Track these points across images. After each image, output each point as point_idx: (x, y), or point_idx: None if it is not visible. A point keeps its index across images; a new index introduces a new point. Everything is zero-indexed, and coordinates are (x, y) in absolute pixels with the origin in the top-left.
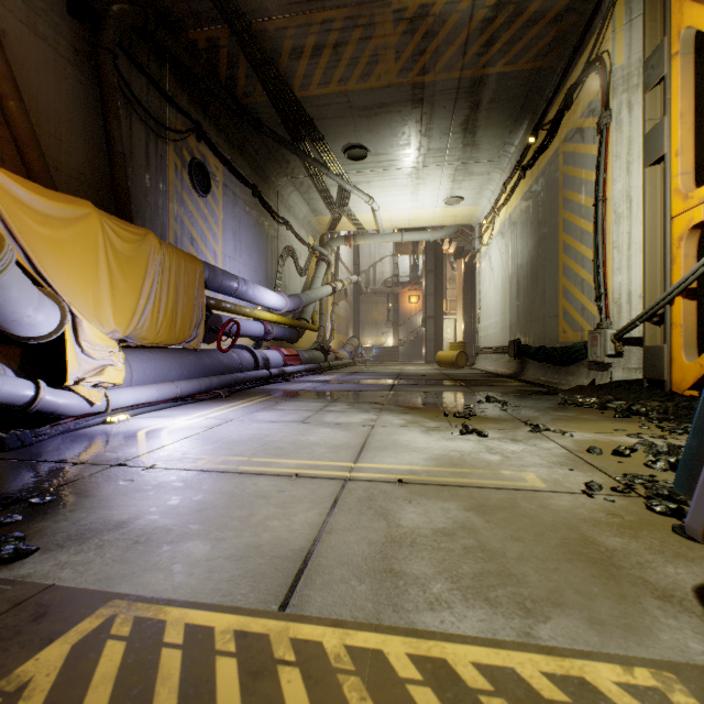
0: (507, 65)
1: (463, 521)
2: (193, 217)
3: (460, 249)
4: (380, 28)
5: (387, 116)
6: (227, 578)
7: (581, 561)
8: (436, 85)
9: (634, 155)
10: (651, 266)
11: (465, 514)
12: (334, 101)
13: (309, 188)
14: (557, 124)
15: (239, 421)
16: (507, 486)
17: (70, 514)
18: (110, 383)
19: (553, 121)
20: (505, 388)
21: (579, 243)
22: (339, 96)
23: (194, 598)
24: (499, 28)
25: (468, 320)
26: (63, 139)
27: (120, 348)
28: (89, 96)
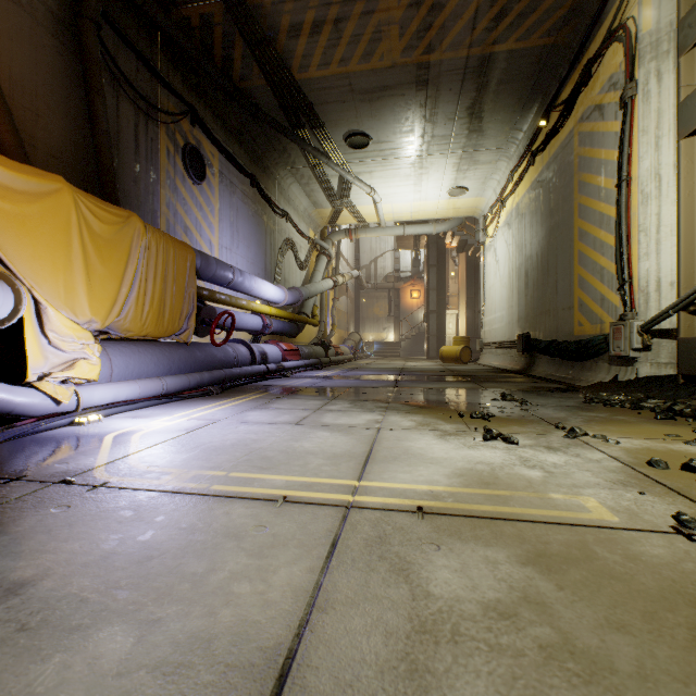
0: (518, 41)
1: (524, 587)
2: (186, 204)
3: (463, 242)
4: None
5: (390, 99)
6: None
7: None
8: (442, 64)
9: (664, 129)
10: (687, 249)
11: (523, 571)
12: (335, 84)
13: (309, 179)
14: (571, 104)
15: (225, 423)
16: (567, 520)
17: None
18: (82, 379)
19: (568, 100)
20: (518, 385)
21: (597, 229)
22: (340, 78)
23: None
24: None
25: (470, 315)
26: (40, 113)
27: (97, 340)
28: (71, 69)
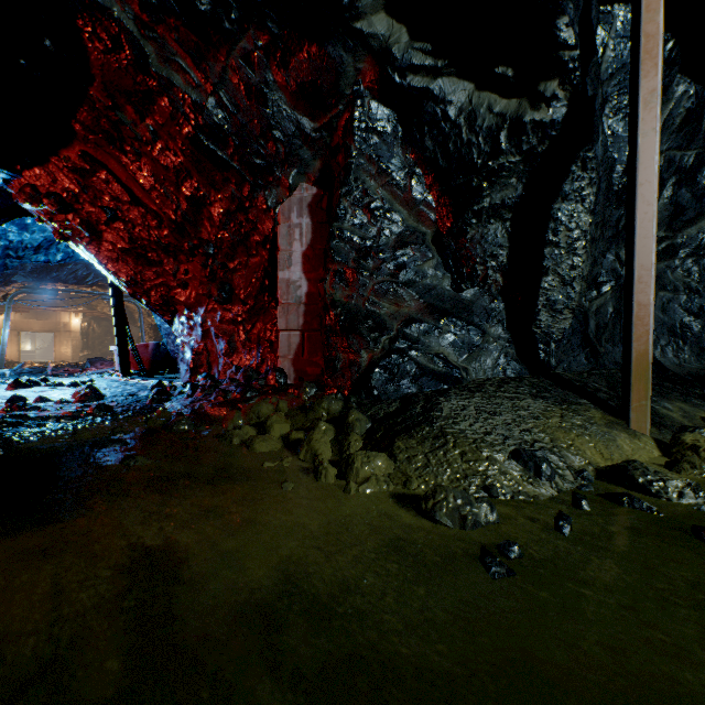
0: None
1: None
2: None
3: None
4: None
5: None
6: None
7: None
8: None
9: None
10: None
11: None
12: None
13: None
14: None
15: None
16: None
17: None
18: None
19: None
20: None
21: None
22: None
23: None
24: None
25: None
26: None
27: None
28: None
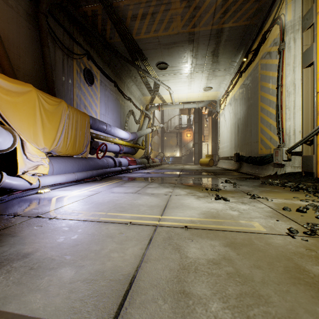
0: (234, 23)
1: (224, 254)
2: (85, 95)
3: (210, 111)
4: (173, 4)
5: (177, 48)
6: (80, 297)
7: (301, 285)
8: (200, 33)
9: (296, 63)
10: (306, 117)
11: (224, 249)
12: (152, 41)
13: (140, 83)
14: (257, 51)
15: (104, 192)
16: (245, 230)
17: (0, 248)
18: (41, 173)
19: (256, 49)
20: (233, 176)
21: (268, 107)
22: (154, 38)
23: (55, 316)
24: (230, 4)
25: (213, 144)
26: (21, 56)
27: (47, 156)
28: (34, 36)
